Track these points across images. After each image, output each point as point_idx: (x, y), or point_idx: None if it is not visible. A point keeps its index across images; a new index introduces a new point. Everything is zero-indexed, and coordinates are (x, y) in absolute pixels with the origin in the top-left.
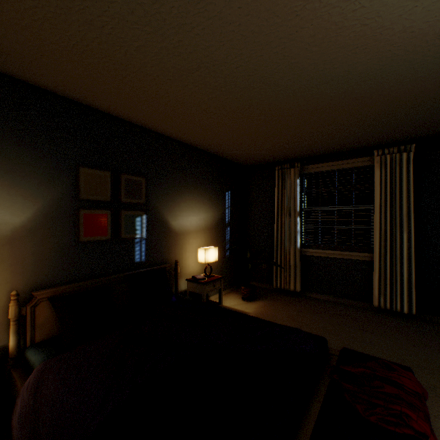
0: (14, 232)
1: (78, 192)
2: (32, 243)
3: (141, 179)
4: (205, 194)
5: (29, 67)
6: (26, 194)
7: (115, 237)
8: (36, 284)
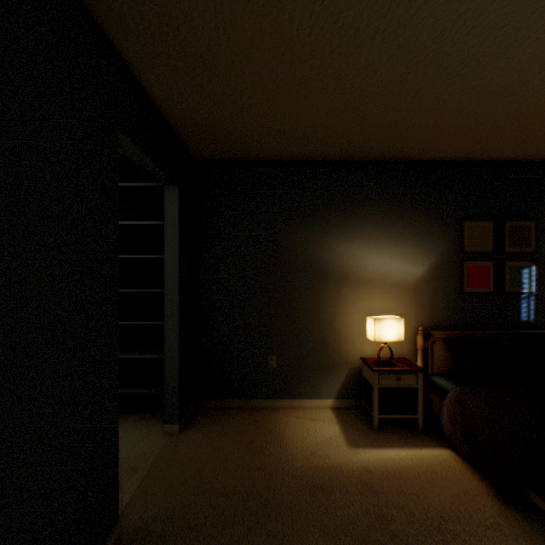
0: (416, 281)
1: (461, 246)
2: (427, 290)
3: (528, 223)
4: None
5: (434, 150)
6: (423, 251)
7: (496, 290)
8: (429, 325)
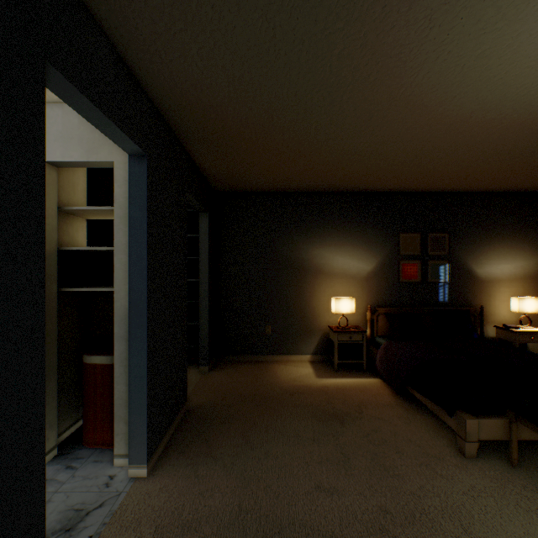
0: (367, 274)
1: (398, 250)
2: (375, 281)
3: (443, 234)
4: (524, 239)
5: (376, 187)
6: (372, 254)
7: (422, 280)
8: (376, 304)
